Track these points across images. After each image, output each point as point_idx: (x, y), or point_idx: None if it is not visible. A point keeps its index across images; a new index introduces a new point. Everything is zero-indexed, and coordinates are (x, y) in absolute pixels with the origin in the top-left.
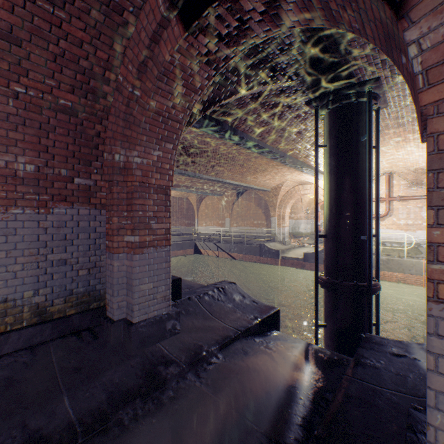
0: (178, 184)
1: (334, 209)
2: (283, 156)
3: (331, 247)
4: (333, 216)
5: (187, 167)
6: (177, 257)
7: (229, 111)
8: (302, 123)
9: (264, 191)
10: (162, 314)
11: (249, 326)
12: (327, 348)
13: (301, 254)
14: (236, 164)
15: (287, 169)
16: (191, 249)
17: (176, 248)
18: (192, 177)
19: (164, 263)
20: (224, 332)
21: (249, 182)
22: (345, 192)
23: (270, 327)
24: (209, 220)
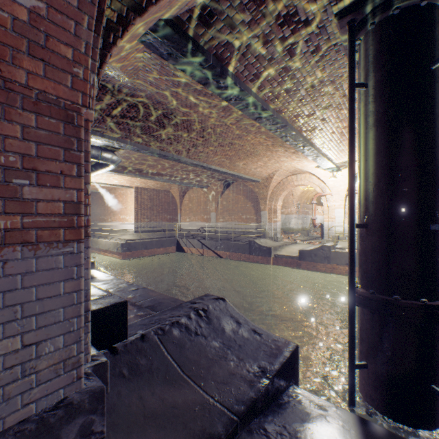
0: (156, 172)
1: (382, 183)
2: (285, 125)
3: (378, 243)
4: (381, 193)
5: (163, 145)
6: (156, 256)
7: (216, 23)
8: (319, 67)
9: (254, 181)
10: (51, 409)
11: (254, 398)
12: (369, 402)
13: (295, 251)
14: (223, 143)
15: (283, 152)
16: (172, 247)
17: (156, 246)
18: (172, 163)
19: (63, 282)
20: (204, 424)
21: (238, 169)
22: (403, 153)
23: (286, 383)
24: (193, 215)
